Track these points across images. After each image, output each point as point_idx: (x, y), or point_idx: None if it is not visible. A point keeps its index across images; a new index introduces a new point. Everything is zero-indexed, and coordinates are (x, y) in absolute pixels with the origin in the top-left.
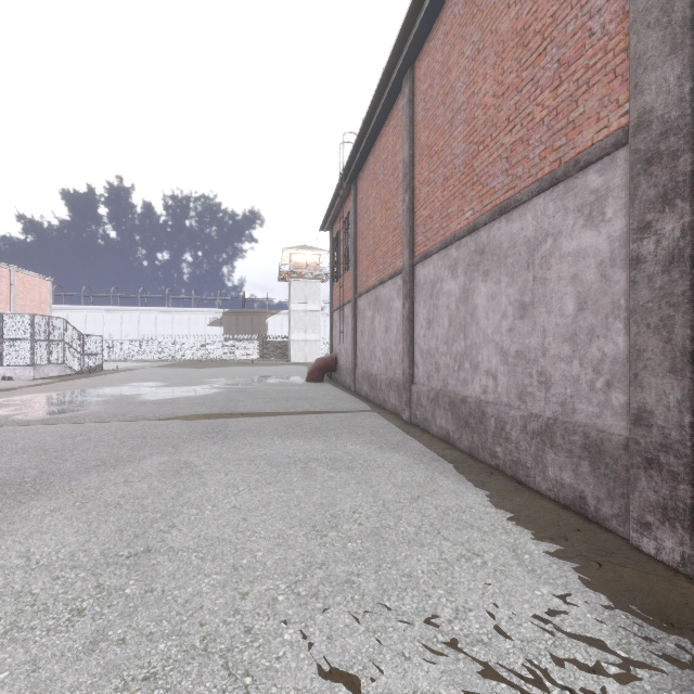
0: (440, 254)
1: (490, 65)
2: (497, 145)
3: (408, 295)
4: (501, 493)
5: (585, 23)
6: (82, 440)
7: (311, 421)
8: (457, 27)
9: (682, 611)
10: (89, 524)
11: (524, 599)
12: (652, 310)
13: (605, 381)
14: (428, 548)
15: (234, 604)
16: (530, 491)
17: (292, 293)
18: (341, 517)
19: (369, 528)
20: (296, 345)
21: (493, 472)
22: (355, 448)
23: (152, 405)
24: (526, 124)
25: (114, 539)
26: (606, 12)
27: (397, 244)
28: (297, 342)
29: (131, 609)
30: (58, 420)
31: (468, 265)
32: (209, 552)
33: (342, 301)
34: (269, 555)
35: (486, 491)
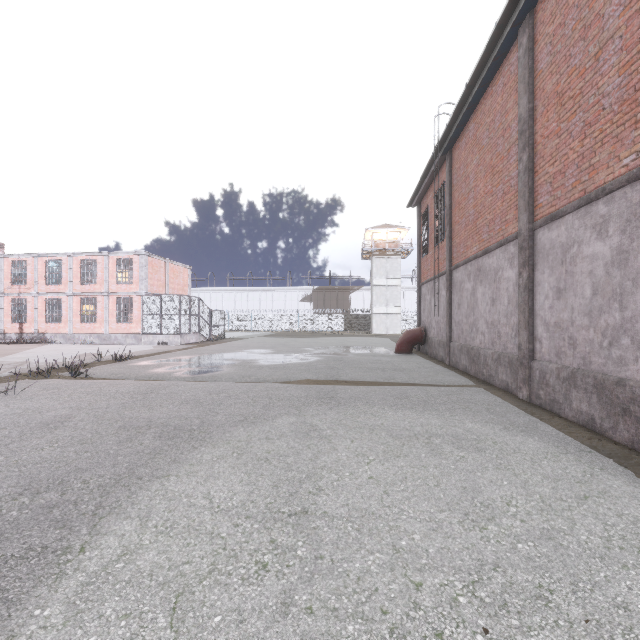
0: (578, 212)
1: None
2: None
3: (526, 263)
4: None
5: None
6: (225, 397)
7: (416, 393)
8: None
9: None
10: (249, 475)
11: None
12: None
13: None
14: (636, 572)
15: (410, 595)
16: None
17: (374, 269)
18: (494, 508)
19: (536, 528)
20: (378, 318)
21: None
22: (475, 426)
23: (268, 369)
24: None
25: (272, 494)
26: None
27: (508, 209)
28: (379, 315)
29: (308, 575)
30: (203, 378)
31: (628, 220)
32: (363, 524)
33: (432, 275)
34: (428, 541)
35: None
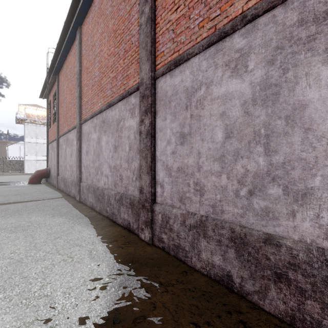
0: (91, 120)
1: (106, 40)
2: (108, 76)
3: (78, 138)
4: (102, 228)
5: (131, 38)
6: None
7: (16, 207)
8: (96, 17)
9: (140, 257)
10: None
11: (81, 270)
12: (143, 151)
13: (135, 177)
14: (47, 261)
15: None
16: (116, 224)
17: (26, 131)
18: (0, 258)
19: (16, 259)
20: (29, 163)
21: (105, 219)
22: (36, 218)
23: None
24: (116, 71)
25: None
26: (136, 37)
27: (75, 112)
28: (30, 161)
29: None
30: None
31: (100, 127)
32: None
33: (52, 139)
34: None
35: (96, 228)
